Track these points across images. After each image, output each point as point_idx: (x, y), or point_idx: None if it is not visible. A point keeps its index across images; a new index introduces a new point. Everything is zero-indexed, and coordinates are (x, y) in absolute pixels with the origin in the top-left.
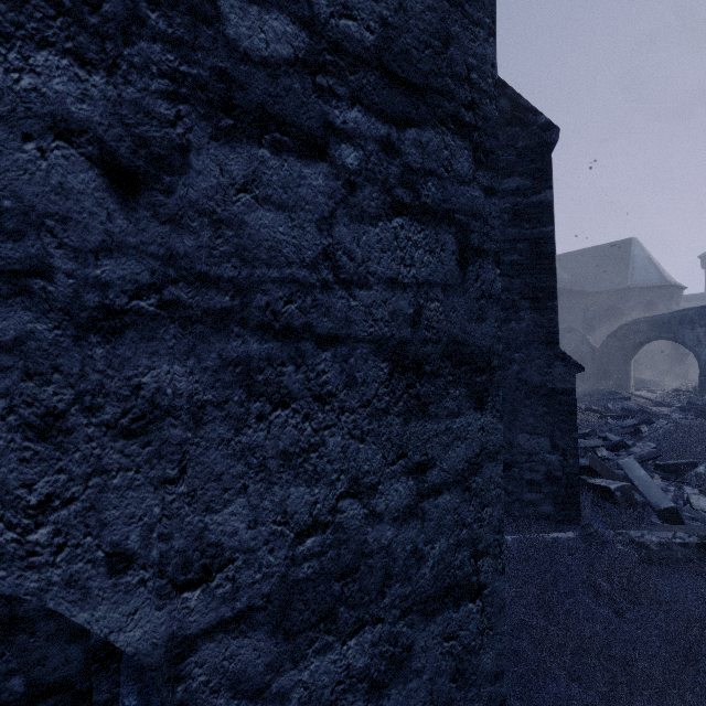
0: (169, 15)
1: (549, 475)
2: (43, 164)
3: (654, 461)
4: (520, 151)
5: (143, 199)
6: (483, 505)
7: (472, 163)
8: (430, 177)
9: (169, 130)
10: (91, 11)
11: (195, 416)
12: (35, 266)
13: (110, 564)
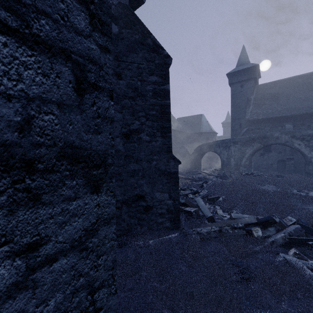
0: None
1: (168, 210)
2: None
3: (207, 197)
4: (156, 65)
5: None
6: (99, 256)
7: (89, 24)
8: (44, 16)
9: None
10: None
11: None
12: None
13: None
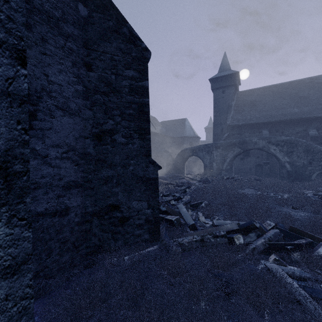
0: None
1: (147, 220)
2: None
3: (190, 203)
4: (133, 58)
5: None
6: None
7: None
8: None
9: None
10: None
11: None
12: None
13: None
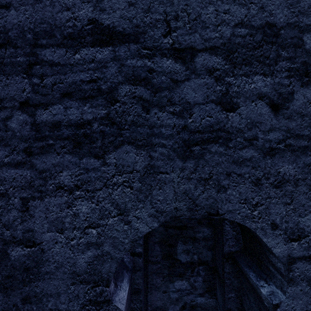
0: (287, 50)
1: None
2: (256, 108)
3: None
4: None
5: (280, 112)
6: None
7: None
8: None
9: (287, 88)
10: (266, 59)
11: (295, 183)
12: (254, 137)
13: (271, 226)
